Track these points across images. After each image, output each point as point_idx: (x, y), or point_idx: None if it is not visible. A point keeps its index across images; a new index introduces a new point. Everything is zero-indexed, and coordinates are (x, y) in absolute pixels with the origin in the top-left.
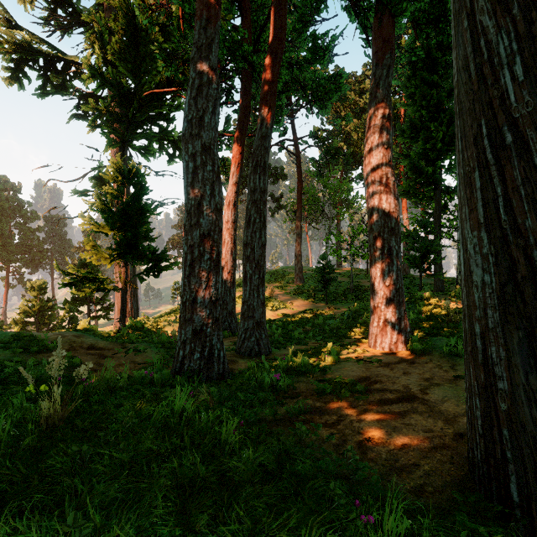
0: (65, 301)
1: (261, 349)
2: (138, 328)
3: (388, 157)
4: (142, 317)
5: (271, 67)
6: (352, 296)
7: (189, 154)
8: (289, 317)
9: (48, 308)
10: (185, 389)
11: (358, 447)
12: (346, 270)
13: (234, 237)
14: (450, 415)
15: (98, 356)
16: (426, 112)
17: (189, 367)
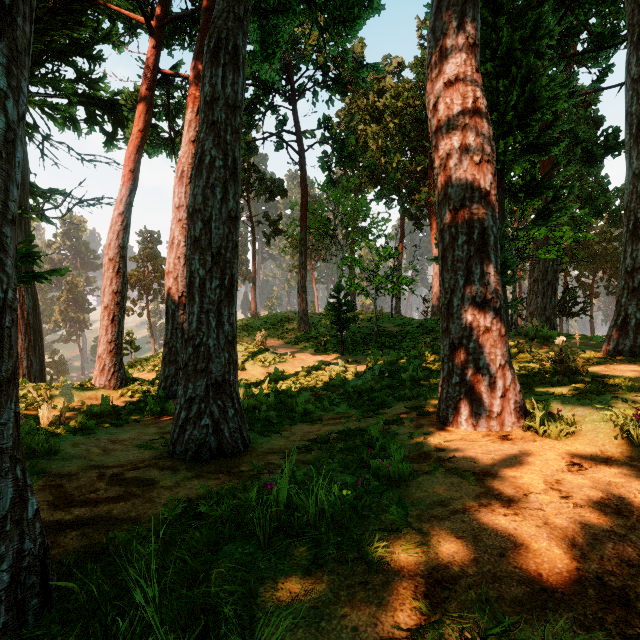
0: None
1: (224, 443)
2: None
3: (475, 63)
4: None
5: None
6: (378, 344)
7: None
8: (290, 375)
9: None
10: None
11: None
12: (365, 313)
13: None
14: None
15: None
16: (492, 64)
17: None
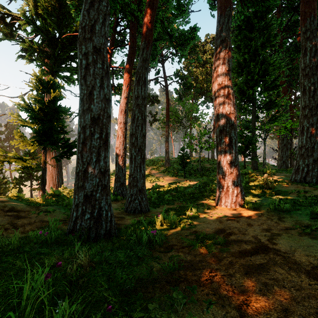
0: (14, 178)
1: (142, 208)
2: (57, 195)
3: (229, 76)
4: (61, 187)
5: (149, 12)
6: (200, 173)
7: (82, 53)
8: (161, 187)
9: (3, 183)
10: (67, 250)
11: (240, 317)
12: (196, 158)
13: (125, 133)
14: (307, 267)
15: (14, 216)
16: (248, 55)
17: (80, 226)
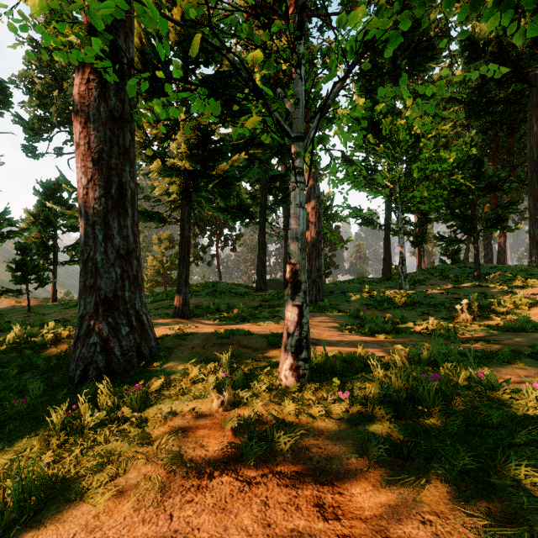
0: None
1: None
2: None
3: None
4: None
5: None
6: None
7: (485, 244)
8: None
9: None
10: None
11: None
12: None
13: None
14: None
15: None
16: None
17: None
